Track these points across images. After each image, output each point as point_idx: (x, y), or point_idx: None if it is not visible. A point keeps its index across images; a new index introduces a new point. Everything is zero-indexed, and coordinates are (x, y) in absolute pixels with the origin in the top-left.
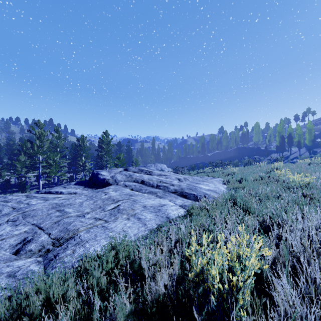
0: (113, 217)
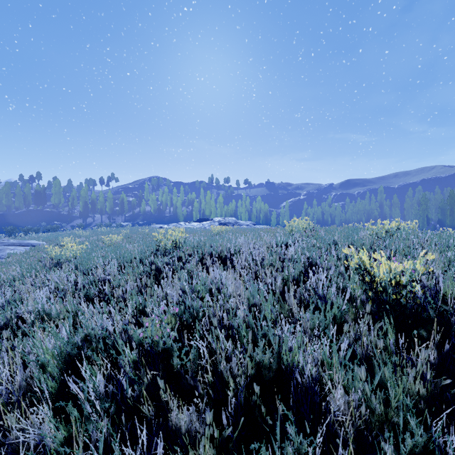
0: (2, 251)
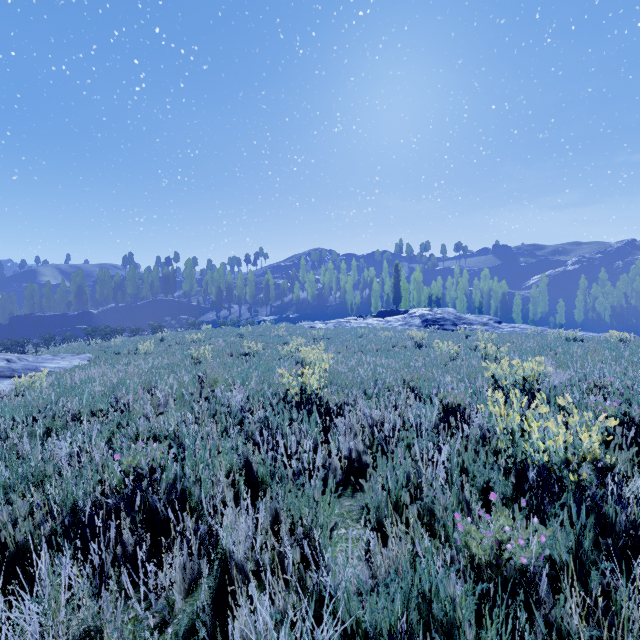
0: None
